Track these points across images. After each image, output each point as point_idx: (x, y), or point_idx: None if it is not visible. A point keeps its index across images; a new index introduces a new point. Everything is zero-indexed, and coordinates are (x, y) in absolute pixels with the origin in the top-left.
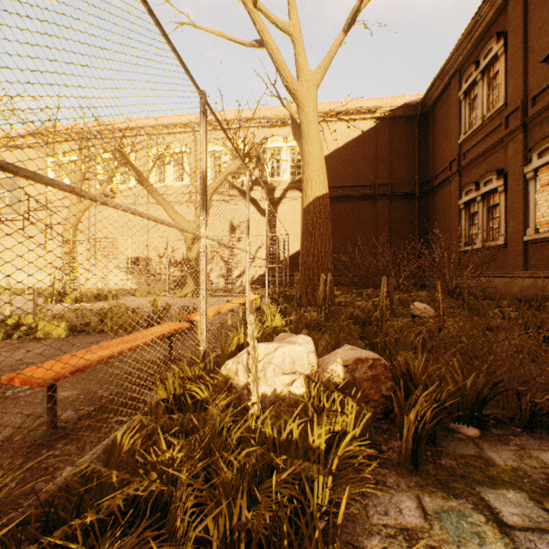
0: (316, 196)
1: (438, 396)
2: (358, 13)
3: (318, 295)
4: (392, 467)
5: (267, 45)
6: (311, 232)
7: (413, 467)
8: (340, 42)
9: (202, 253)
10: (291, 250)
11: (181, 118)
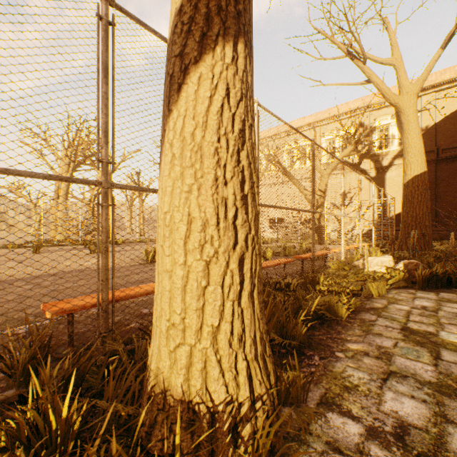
0: (414, 175)
1: (445, 277)
2: (456, 30)
3: (408, 243)
4: (413, 288)
5: (373, 83)
6: (410, 201)
7: (421, 289)
8: (437, 57)
9: (342, 222)
10: (399, 208)
11: (304, 121)
